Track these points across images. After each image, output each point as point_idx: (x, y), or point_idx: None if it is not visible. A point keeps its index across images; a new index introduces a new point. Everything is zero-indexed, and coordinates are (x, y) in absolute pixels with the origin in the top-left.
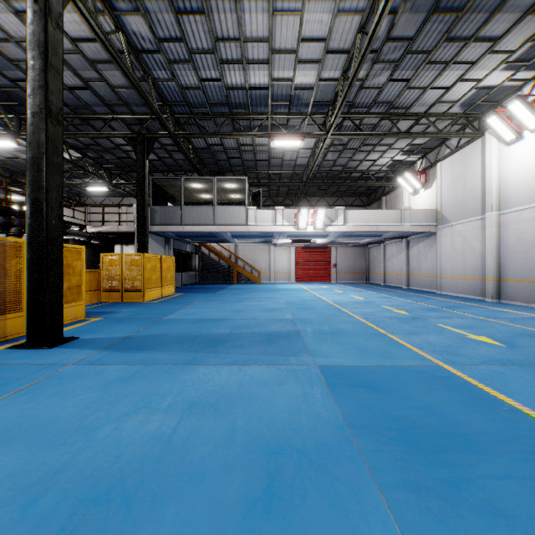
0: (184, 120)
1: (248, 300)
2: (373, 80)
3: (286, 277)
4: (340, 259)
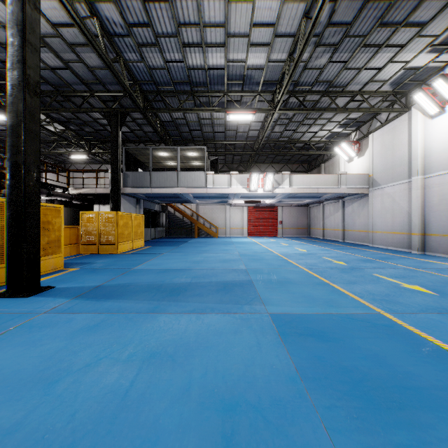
0: (152, 97)
1: (207, 252)
2: (315, 62)
3: (239, 232)
4: (285, 217)
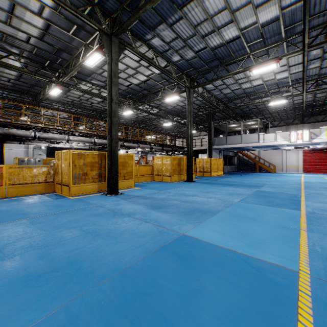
0: (226, 102)
1: (255, 178)
2: (326, 64)
3: (295, 169)
4: None
